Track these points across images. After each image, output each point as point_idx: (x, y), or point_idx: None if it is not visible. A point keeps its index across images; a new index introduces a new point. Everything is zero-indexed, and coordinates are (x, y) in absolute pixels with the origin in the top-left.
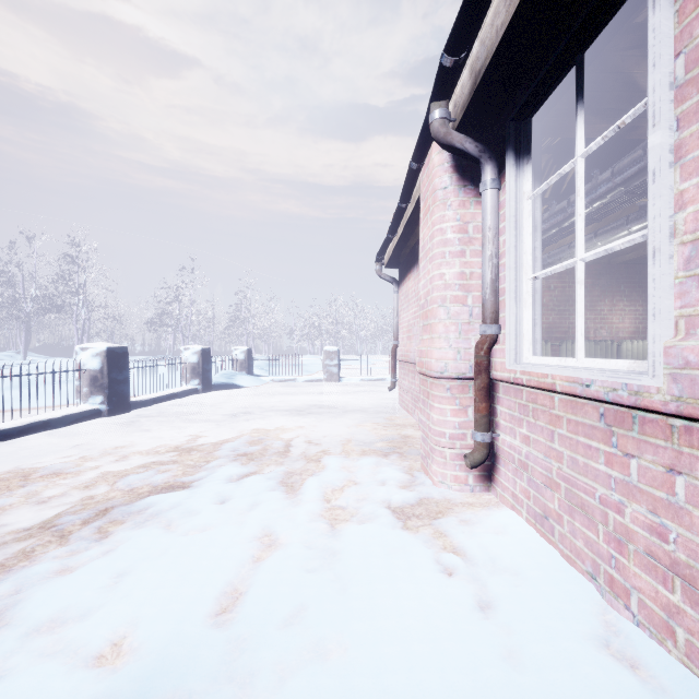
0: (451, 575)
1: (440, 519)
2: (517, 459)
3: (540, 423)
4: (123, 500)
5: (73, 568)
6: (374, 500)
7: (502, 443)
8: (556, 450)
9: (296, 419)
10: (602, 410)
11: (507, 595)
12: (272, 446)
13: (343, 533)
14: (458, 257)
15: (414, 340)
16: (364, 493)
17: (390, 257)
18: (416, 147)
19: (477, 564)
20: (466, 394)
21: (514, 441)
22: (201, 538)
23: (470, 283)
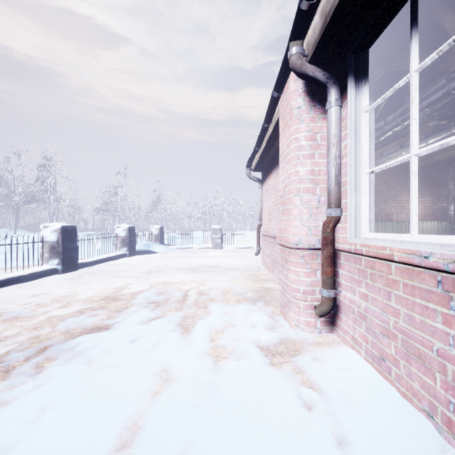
0: (311, 409)
1: (298, 357)
2: (356, 311)
3: (377, 284)
4: (60, 340)
5: (8, 402)
6: (246, 340)
7: (344, 298)
8: (393, 307)
9: (191, 276)
10: (439, 277)
11: (360, 432)
12: (173, 295)
13: (223, 370)
14: (309, 158)
15: (273, 221)
16: (239, 334)
17: (256, 164)
18: (277, 80)
19: (331, 399)
20: (315, 261)
21: (354, 297)
22: (112, 375)
23: (318, 178)
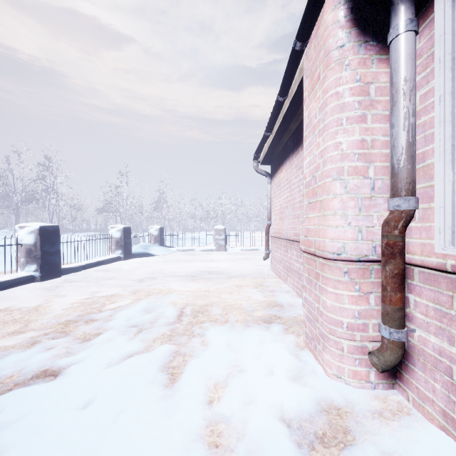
0: None
1: (355, 451)
2: None
3: None
4: None
5: None
6: (263, 406)
7: (422, 343)
8: None
9: (190, 285)
10: None
11: None
12: (163, 315)
13: None
14: (357, 122)
15: (286, 220)
16: (250, 390)
17: (265, 154)
18: (303, 19)
19: None
20: (367, 279)
21: (449, 347)
22: None
23: (371, 152)
